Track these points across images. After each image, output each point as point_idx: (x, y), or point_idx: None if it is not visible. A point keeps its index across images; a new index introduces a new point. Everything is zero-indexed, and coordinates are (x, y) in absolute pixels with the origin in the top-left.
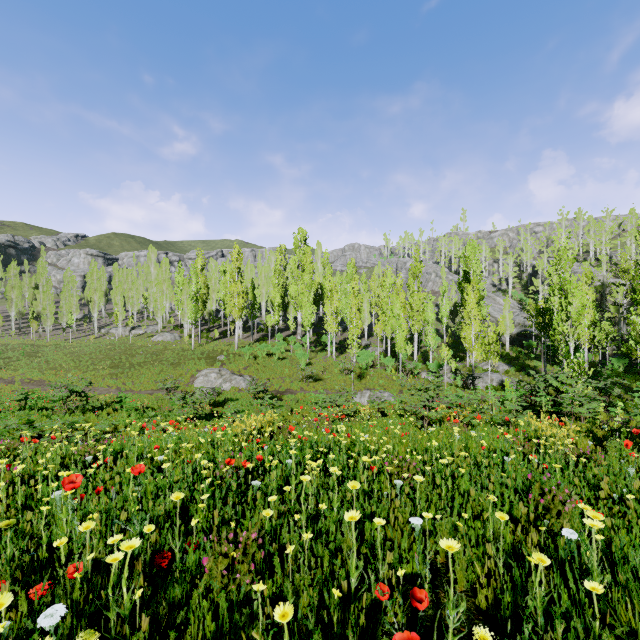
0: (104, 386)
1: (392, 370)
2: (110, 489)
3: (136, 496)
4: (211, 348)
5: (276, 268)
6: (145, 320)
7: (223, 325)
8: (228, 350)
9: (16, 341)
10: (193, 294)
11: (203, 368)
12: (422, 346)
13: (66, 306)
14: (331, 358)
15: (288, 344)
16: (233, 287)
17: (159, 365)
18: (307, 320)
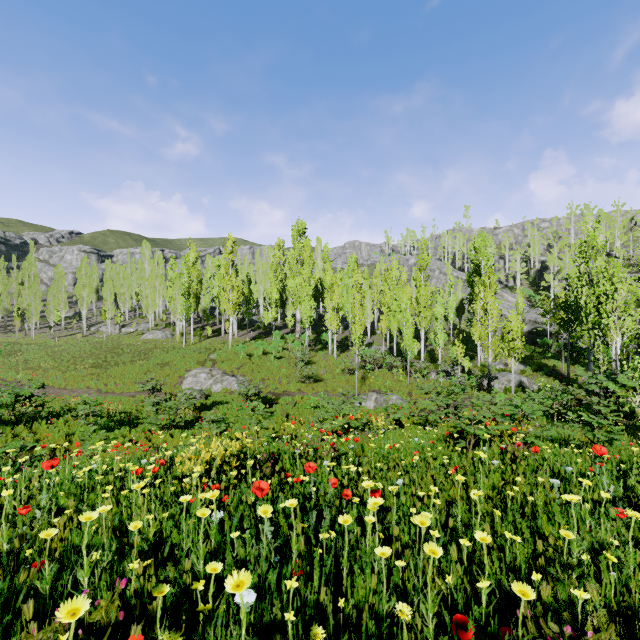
0: (83, 387)
1: (399, 370)
2: None
3: None
4: (203, 346)
5: (274, 262)
6: (137, 318)
7: (218, 323)
8: (221, 348)
9: None
10: (184, 289)
11: (193, 368)
12: (428, 345)
13: (53, 303)
14: (332, 357)
15: (286, 342)
16: (227, 281)
17: (146, 364)
18: (306, 316)
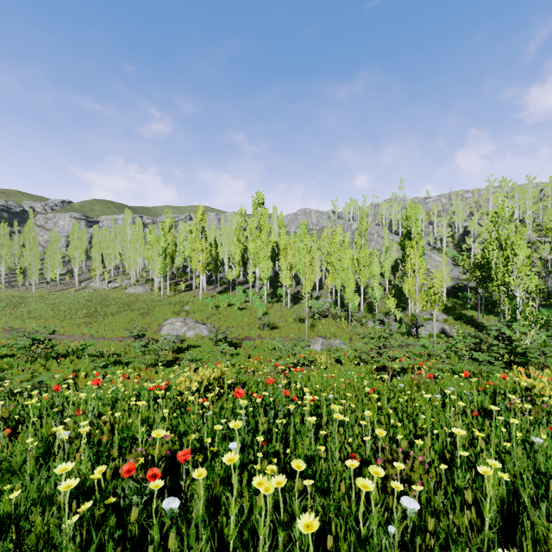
0: (79, 334)
1: (342, 319)
2: None
3: None
4: (178, 299)
5: (237, 228)
6: (121, 275)
7: (190, 279)
8: (193, 301)
9: (4, 293)
10: (162, 251)
11: (170, 317)
12: (367, 298)
13: (50, 262)
14: (286, 308)
15: (247, 296)
16: (197, 244)
17: (130, 314)
18: (264, 274)
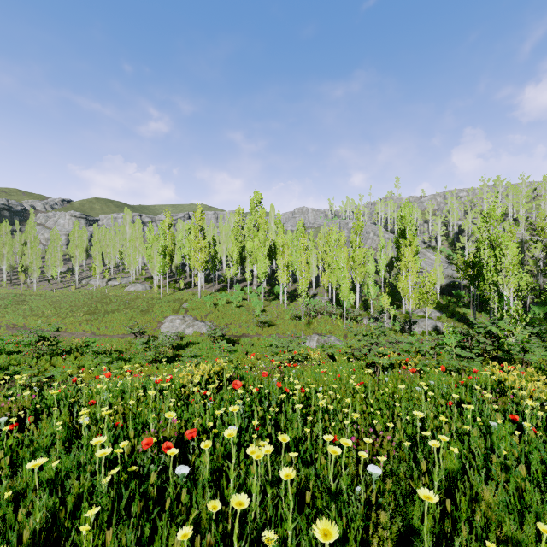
0: (80, 331)
1: (337, 316)
2: (4, 469)
3: (14, 493)
4: (177, 297)
5: (235, 227)
6: (120, 273)
7: (188, 277)
8: (192, 299)
9: (6, 291)
10: (161, 249)
11: (169, 315)
12: (363, 295)
13: (51, 260)
14: (283, 306)
15: (245, 293)
16: (196, 243)
17: (130, 312)
18: (262, 272)
